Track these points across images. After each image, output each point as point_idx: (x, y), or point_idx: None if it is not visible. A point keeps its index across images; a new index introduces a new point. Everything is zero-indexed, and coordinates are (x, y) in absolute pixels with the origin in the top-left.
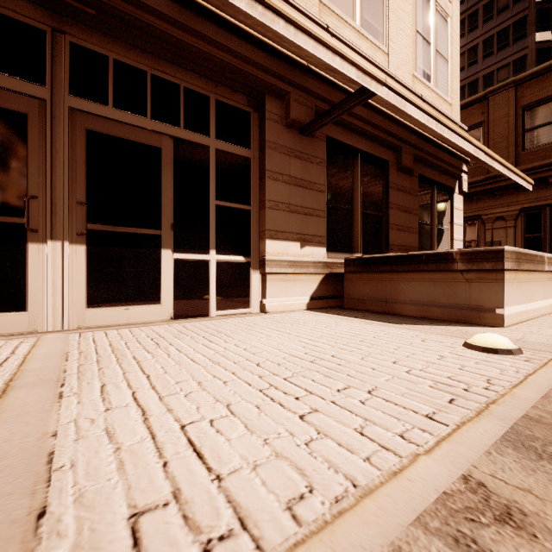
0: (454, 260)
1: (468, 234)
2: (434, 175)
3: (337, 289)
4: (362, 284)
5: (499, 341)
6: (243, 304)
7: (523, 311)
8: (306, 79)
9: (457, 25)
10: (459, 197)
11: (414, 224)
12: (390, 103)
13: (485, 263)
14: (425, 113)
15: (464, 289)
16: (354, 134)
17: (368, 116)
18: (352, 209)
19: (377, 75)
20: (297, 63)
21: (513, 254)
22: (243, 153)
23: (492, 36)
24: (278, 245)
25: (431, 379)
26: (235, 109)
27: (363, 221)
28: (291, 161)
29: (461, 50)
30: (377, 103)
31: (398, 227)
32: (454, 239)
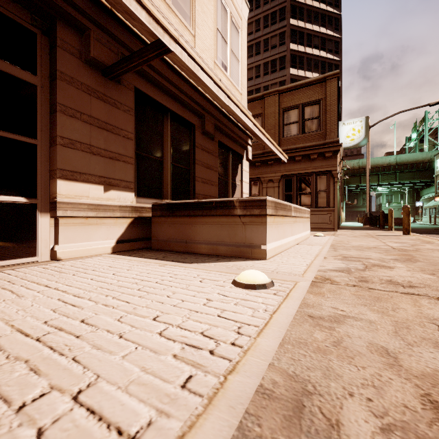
0: (235, 206)
1: (253, 190)
2: (229, 143)
3: (147, 231)
4: (167, 227)
5: (258, 277)
6: (25, 253)
7: (279, 246)
8: (111, 23)
9: (245, 38)
10: (246, 162)
11: (215, 179)
12: (189, 68)
13: (255, 209)
14: (216, 84)
15: (241, 230)
16: (163, 94)
17: (176, 81)
18: (162, 160)
19: (169, 29)
20: (99, 1)
21: (273, 203)
22: (25, 78)
23: (268, 62)
24: (75, 186)
25: (182, 341)
26: (12, 21)
27: (173, 172)
28: (92, 101)
29: (251, 65)
30: (182, 69)
31: (203, 180)
32: (243, 192)
